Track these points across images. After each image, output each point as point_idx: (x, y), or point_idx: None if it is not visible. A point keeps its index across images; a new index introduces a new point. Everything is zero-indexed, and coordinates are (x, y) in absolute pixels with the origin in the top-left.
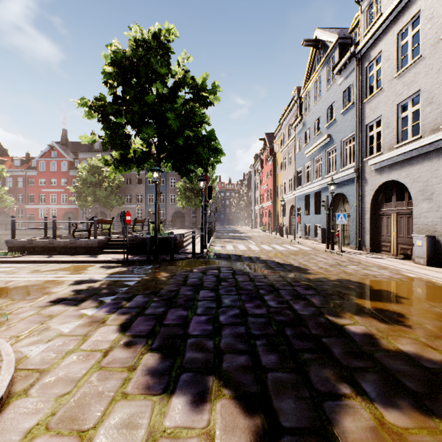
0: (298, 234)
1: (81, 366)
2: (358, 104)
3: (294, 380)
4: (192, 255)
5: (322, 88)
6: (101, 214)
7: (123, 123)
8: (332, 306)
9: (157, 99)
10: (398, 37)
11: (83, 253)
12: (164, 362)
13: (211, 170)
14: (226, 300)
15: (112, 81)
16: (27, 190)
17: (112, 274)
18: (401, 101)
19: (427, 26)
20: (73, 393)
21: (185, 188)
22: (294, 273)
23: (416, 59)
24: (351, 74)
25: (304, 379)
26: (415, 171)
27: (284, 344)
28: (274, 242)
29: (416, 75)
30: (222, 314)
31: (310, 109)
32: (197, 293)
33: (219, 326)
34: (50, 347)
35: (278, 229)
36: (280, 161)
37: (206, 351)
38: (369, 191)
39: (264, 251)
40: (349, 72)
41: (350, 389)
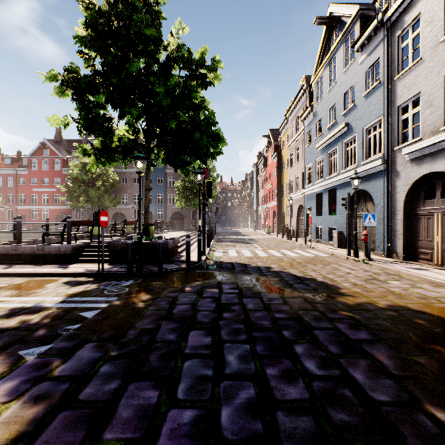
0: (307, 237)
1: None
2: (387, 83)
3: None
4: (186, 265)
5: (337, 71)
6: None
7: (103, 103)
8: (420, 373)
9: (144, 71)
10: None
11: (53, 261)
12: None
13: (212, 168)
14: (232, 355)
15: (87, 49)
16: (17, 190)
17: (72, 296)
18: None
19: None
20: None
21: (184, 187)
22: (323, 295)
23: None
24: (377, 48)
25: None
26: None
27: None
28: (283, 247)
29: None
30: (224, 402)
31: (322, 97)
32: (184, 337)
33: None
34: None
35: (284, 231)
36: (286, 158)
37: None
38: (403, 186)
39: (273, 259)
40: (373, 47)
41: None
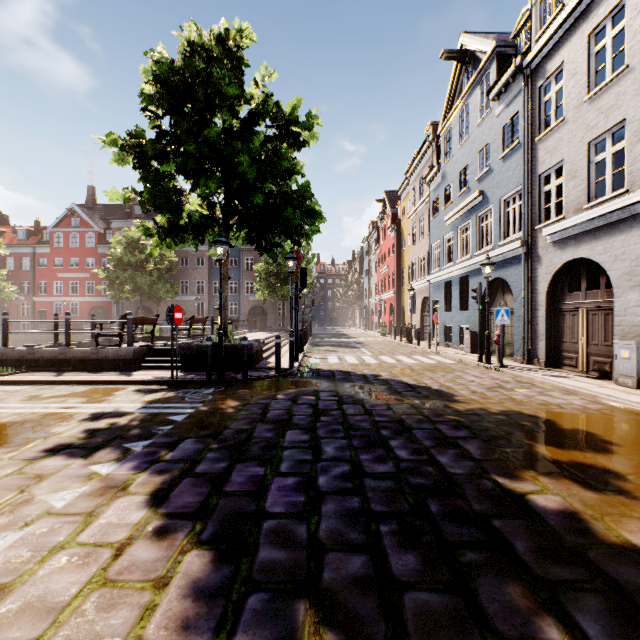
0: (433, 339)
1: (71, 578)
2: (527, 144)
3: (453, 609)
4: (276, 372)
5: (470, 122)
6: (145, 310)
7: (172, 173)
8: (500, 458)
9: (223, 134)
10: (589, 40)
11: (111, 368)
12: (219, 569)
13: (306, 246)
14: (329, 447)
15: (154, 107)
16: (36, 275)
17: (151, 403)
18: (595, 137)
19: (637, 20)
20: (46, 639)
21: (267, 271)
22: (434, 401)
23: (619, 72)
24: (516, 99)
25: (470, 607)
26: (617, 244)
27: (428, 531)
28: (399, 352)
29: (619, 97)
30: (321, 473)
31: (452, 154)
32: (281, 435)
33: (318, 496)
34: (26, 537)
35: (404, 332)
36: (407, 233)
37: (293, 545)
38: (544, 275)
39: (384, 366)
40: (512, 97)
41: (558, 629)
